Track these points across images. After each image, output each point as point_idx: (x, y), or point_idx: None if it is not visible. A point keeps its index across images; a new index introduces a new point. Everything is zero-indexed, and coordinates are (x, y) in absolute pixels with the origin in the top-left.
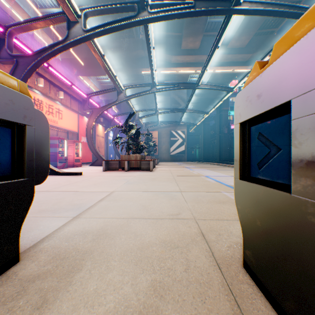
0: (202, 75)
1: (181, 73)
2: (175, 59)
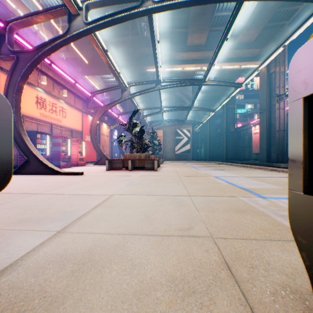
0: (208, 70)
1: (186, 70)
2: (180, 56)
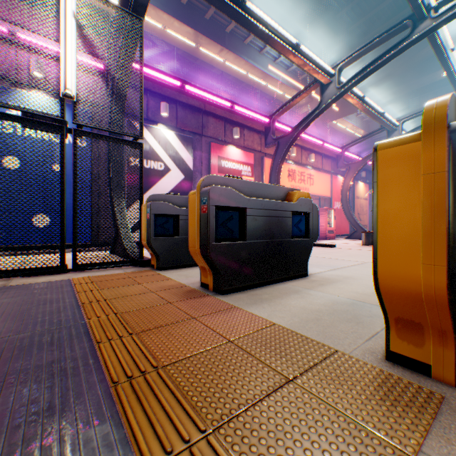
0: None
1: None
2: None
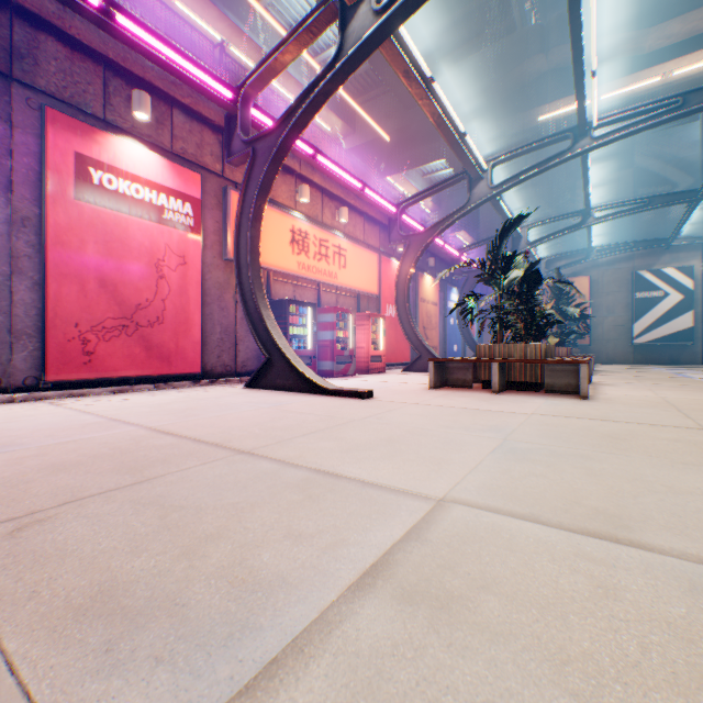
0: None
1: (681, 75)
2: (658, 37)
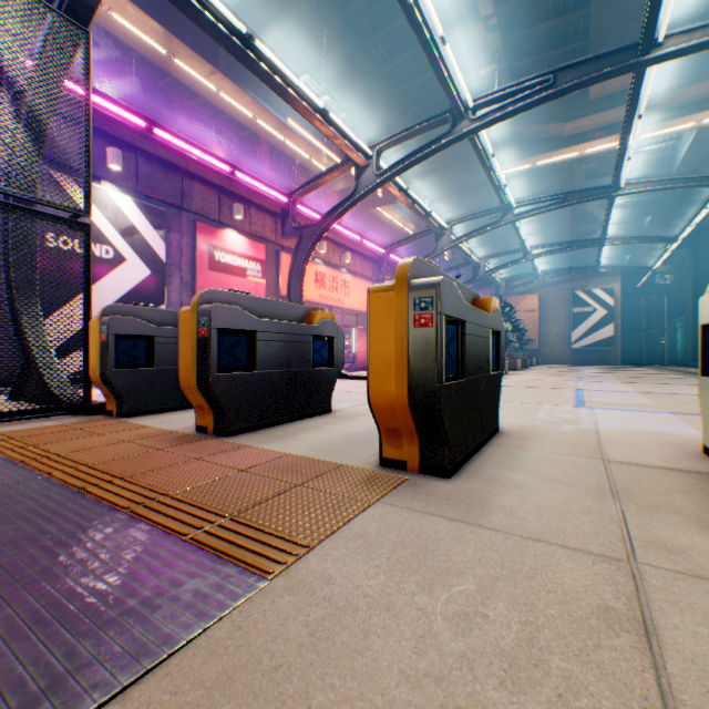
0: (617, 171)
1: (592, 152)
2: (572, 128)
